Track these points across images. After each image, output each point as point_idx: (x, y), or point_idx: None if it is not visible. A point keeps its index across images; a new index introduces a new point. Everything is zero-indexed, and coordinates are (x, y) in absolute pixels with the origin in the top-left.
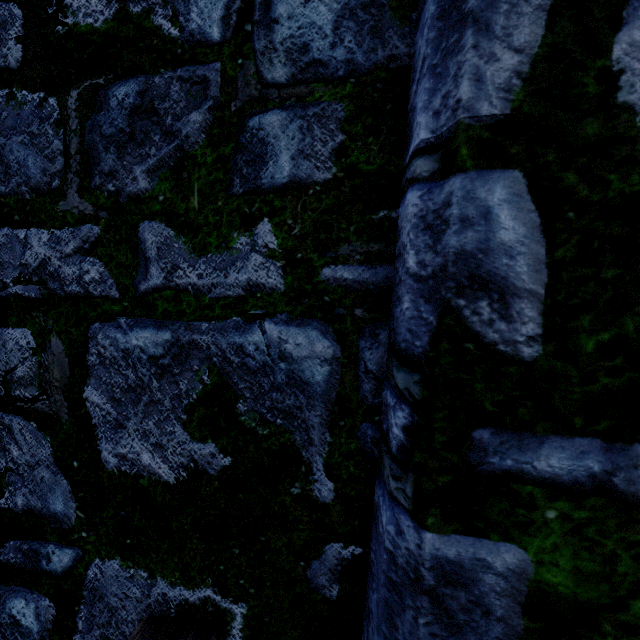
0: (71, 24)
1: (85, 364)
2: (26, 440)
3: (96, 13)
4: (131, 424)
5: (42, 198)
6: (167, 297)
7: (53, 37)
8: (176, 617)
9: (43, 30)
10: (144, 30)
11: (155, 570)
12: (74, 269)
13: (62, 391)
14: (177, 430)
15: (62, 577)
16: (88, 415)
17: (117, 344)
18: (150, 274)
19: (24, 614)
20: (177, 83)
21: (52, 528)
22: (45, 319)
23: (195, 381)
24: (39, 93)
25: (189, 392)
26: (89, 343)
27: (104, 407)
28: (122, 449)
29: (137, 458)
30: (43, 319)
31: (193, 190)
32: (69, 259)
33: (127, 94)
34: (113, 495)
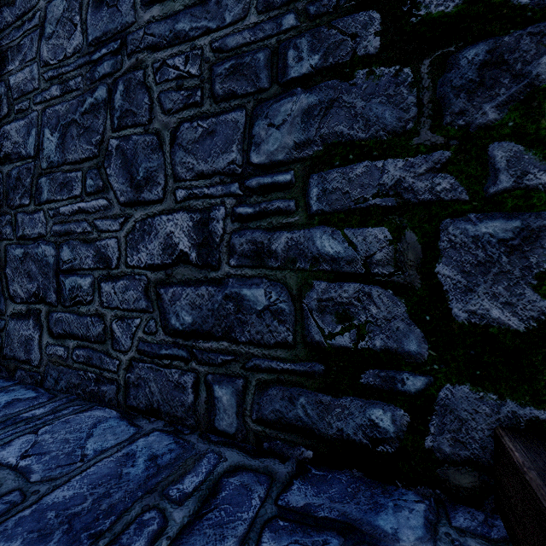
0: (423, 14)
1: (436, 248)
2: (383, 302)
3: (447, 2)
4: (480, 289)
5: (397, 138)
6: (516, 195)
7: (407, 26)
8: (526, 429)
9: (398, 23)
10: (493, 5)
11: (504, 394)
12: (426, 183)
13: (415, 268)
14: (527, 292)
15: (415, 396)
16: (439, 284)
17: (467, 233)
18: (499, 180)
19: (381, 419)
20: (527, 38)
21: (406, 362)
22: (400, 220)
23: (545, 255)
24: (395, 67)
25: (539, 264)
26: (440, 233)
27: (454, 278)
28: (471, 307)
29: (486, 313)
30: (398, 220)
31: (543, 114)
32: (421, 177)
33: (476, 54)
34: (463, 339)
